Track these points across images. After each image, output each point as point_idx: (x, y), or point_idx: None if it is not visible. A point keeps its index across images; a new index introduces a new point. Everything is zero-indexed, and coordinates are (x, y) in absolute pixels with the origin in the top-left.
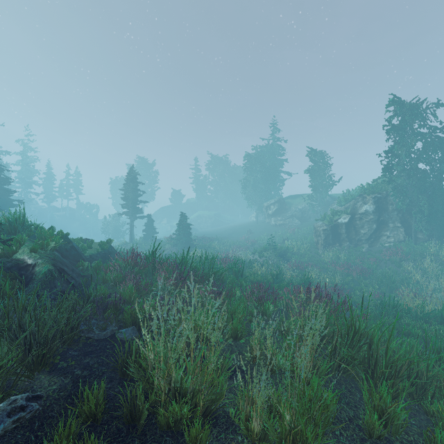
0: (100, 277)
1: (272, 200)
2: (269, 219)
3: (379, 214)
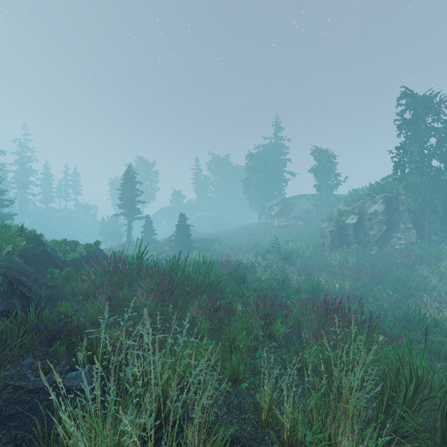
0: (69, 288)
1: (275, 201)
2: (272, 220)
3: (389, 215)
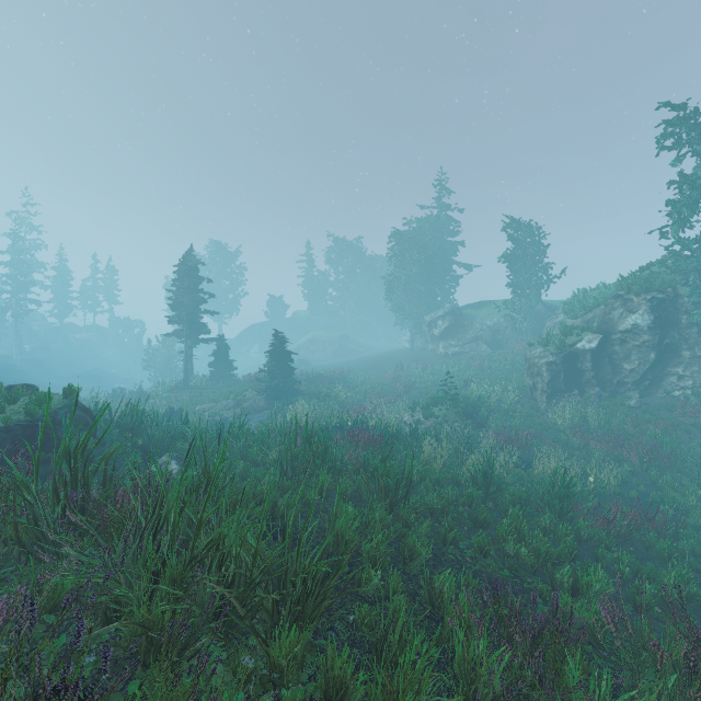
0: None
1: (439, 311)
2: (434, 344)
3: (661, 332)
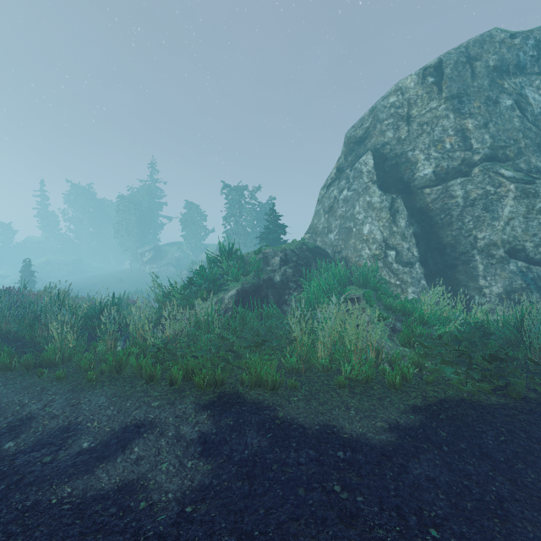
0: None
1: (147, 247)
2: (144, 267)
3: None
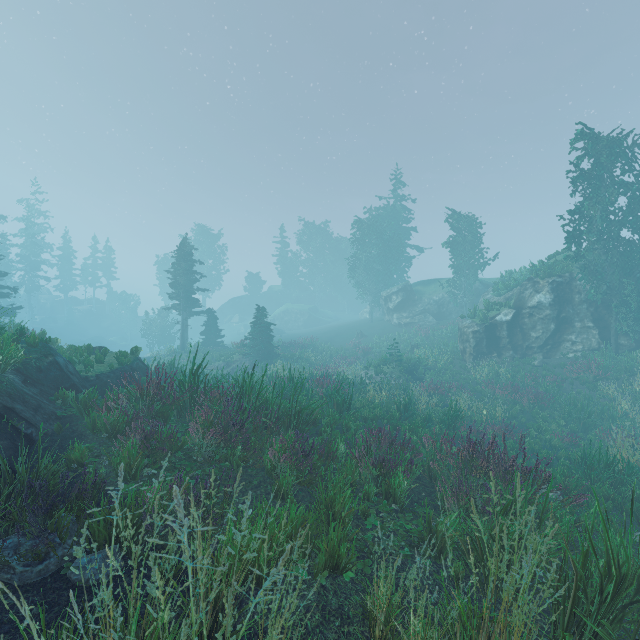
0: (88, 420)
1: (394, 288)
2: (390, 316)
3: (559, 308)
